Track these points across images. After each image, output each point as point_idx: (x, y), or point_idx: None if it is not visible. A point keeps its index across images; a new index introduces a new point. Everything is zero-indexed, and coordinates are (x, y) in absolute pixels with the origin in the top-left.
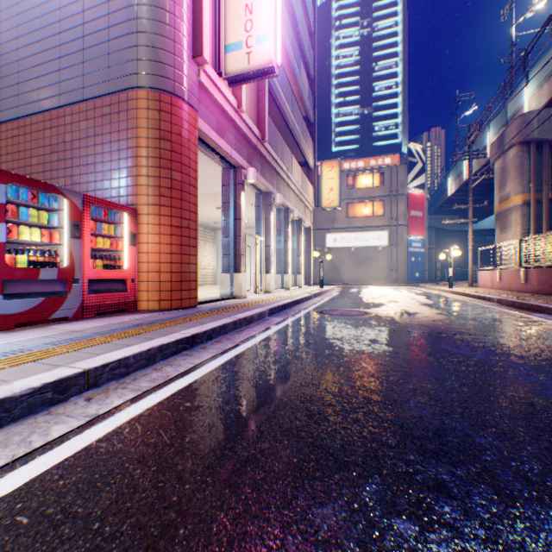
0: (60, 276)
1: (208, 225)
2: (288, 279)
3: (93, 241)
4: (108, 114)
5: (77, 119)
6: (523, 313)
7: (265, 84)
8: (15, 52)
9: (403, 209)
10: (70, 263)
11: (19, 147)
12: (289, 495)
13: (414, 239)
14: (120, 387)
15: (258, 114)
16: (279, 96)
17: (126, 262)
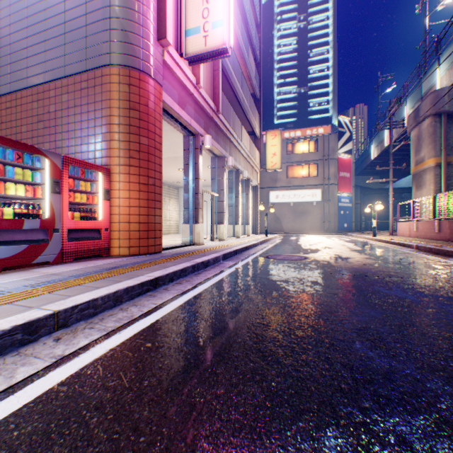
0: (42, 226)
1: (172, 184)
2: (238, 229)
3: (72, 196)
4: (85, 88)
5: (59, 93)
6: (440, 258)
7: (219, 65)
8: (8, 36)
9: (333, 170)
10: (51, 215)
11: (11, 117)
12: (246, 451)
13: (343, 195)
14: (87, 327)
15: (213, 90)
16: (230, 75)
17: (100, 214)
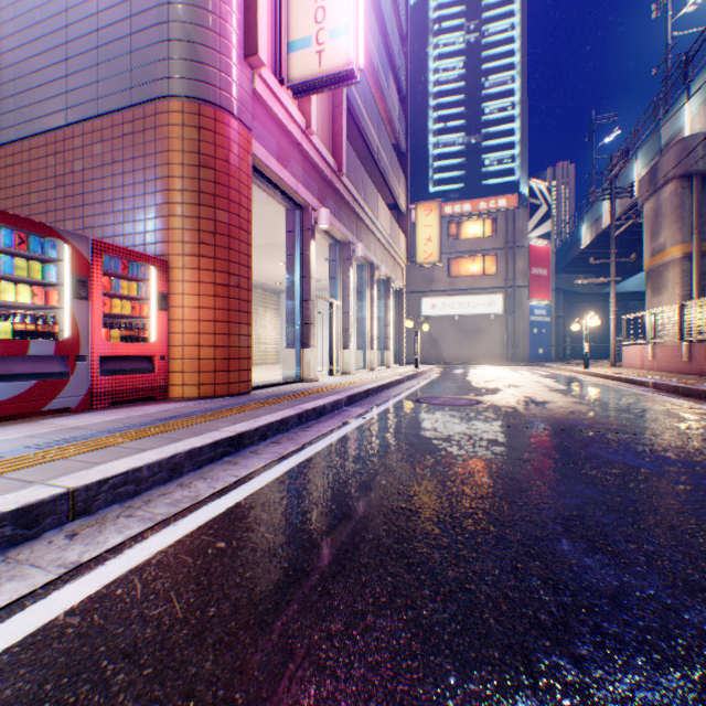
0: (59, 351)
1: (268, 287)
2: (373, 357)
3: (107, 303)
4: (130, 133)
5: (89, 141)
6: (692, 402)
7: (342, 99)
8: (9, 53)
9: (522, 265)
10: (73, 333)
11: (14, 179)
12: None
13: (537, 304)
14: (123, 515)
15: (333, 138)
16: (360, 115)
17: (153, 333)
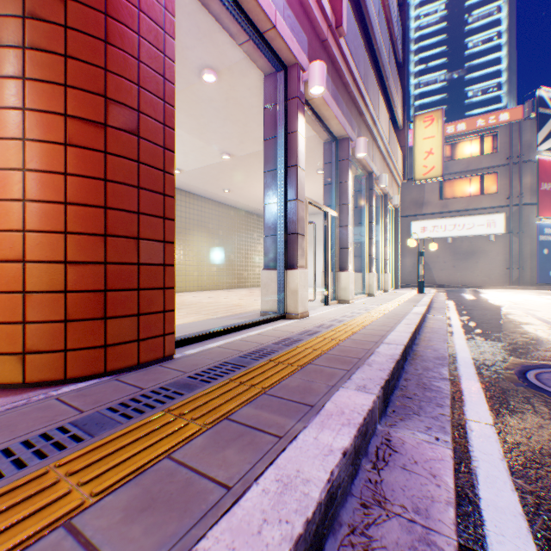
0: None
1: (262, 213)
2: (371, 280)
3: None
4: None
5: None
6: None
7: None
8: None
9: (529, 181)
10: None
11: None
12: None
13: (547, 223)
14: None
15: None
16: None
17: None
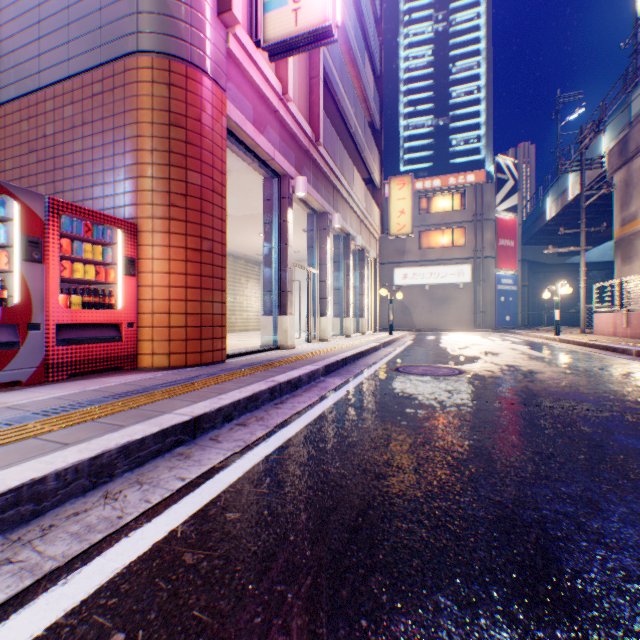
0: (6, 319)
1: (250, 258)
2: (349, 324)
3: (67, 267)
4: (99, 93)
5: (60, 104)
6: None
7: (319, 69)
8: None
9: (490, 237)
10: (23, 299)
11: None
12: None
13: (504, 274)
14: None
15: (310, 108)
16: (337, 89)
17: (120, 299)
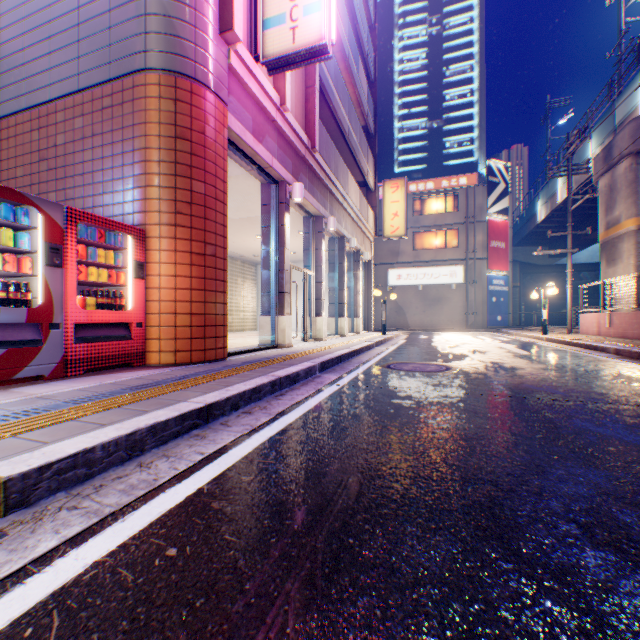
0: (31, 319)
1: (247, 259)
2: (343, 324)
3: (82, 271)
4: (109, 106)
5: (71, 115)
6: None
7: (315, 79)
8: None
9: (482, 239)
10: (46, 301)
11: (1, 154)
12: None
13: (495, 275)
14: (66, 507)
15: (306, 116)
16: (332, 96)
17: (130, 301)
